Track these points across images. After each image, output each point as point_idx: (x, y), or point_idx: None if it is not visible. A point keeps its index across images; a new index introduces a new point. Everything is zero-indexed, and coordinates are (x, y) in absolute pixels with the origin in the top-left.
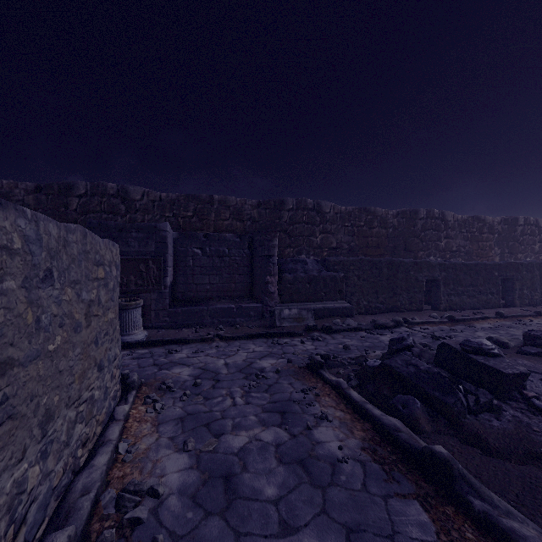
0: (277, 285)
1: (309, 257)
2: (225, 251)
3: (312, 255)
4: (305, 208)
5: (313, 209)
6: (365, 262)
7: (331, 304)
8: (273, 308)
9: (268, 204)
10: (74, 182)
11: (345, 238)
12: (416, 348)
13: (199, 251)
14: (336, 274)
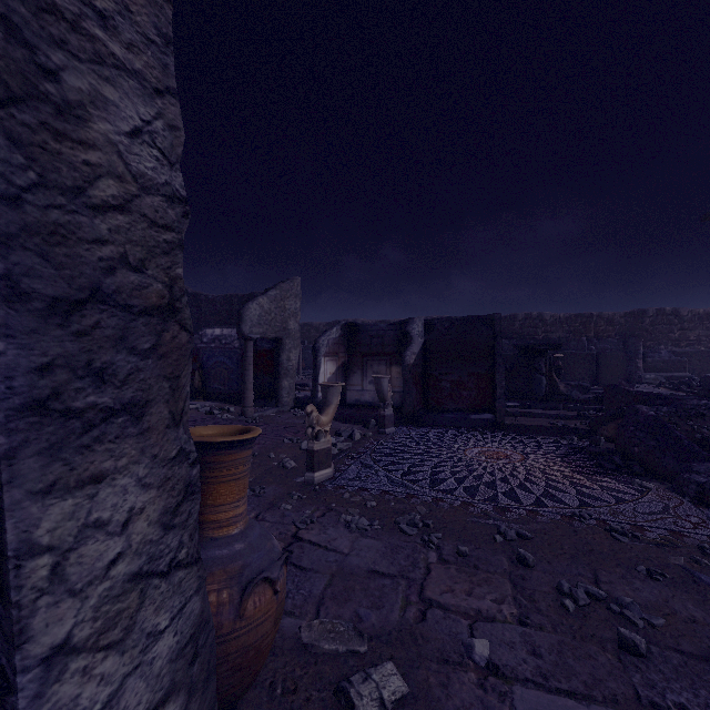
0: (642, 364)
1: (667, 347)
2: (608, 347)
3: (670, 346)
4: (663, 314)
5: (671, 314)
6: (704, 352)
7: (677, 374)
8: (639, 374)
9: (633, 314)
10: (517, 314)
11: (703, 333)
12: (697, 380)
13: (593, 347)
14: (681, 359)
